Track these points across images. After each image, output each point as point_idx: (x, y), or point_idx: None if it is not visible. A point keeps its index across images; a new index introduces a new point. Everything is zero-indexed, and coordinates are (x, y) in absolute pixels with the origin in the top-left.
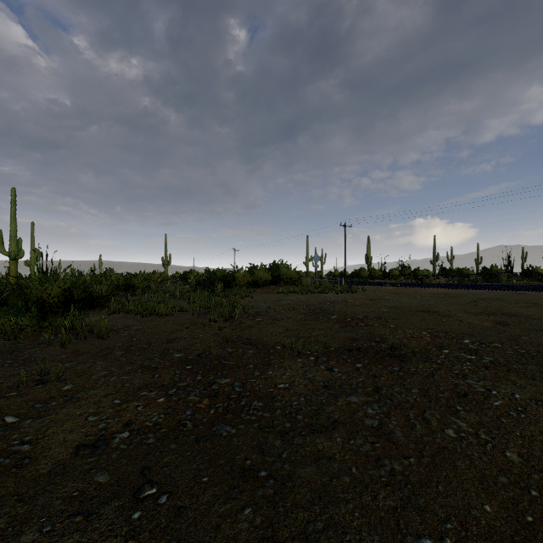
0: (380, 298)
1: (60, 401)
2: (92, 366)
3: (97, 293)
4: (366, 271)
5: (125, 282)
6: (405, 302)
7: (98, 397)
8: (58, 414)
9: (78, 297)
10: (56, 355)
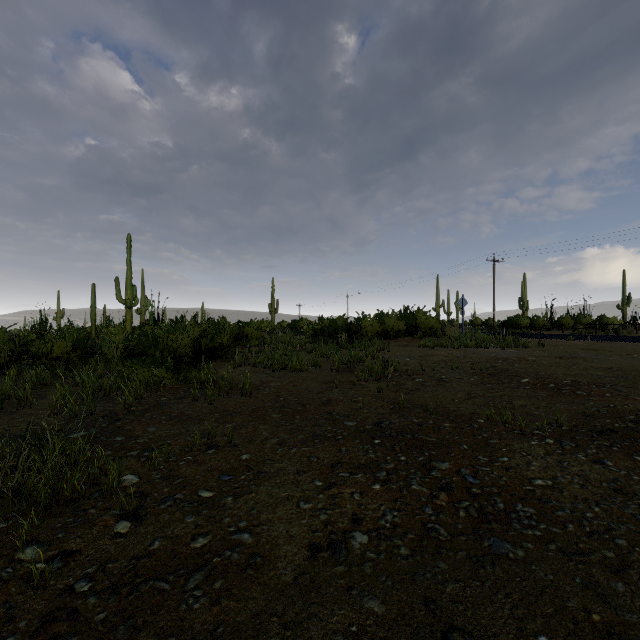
0: (574, 355)
1: (249, 475)
2: (256, 431)
3: (218, 344)
4: (526, 320)
5: (238, 332)
6: (620, 362)
7: (291, 474)
8: (258, 493)
9: (206, 347)
10: (208, 414)
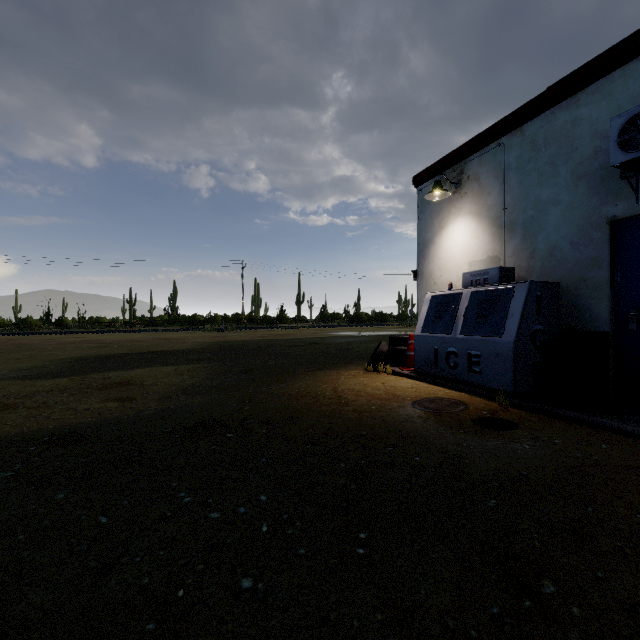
0: None
1: None
2: None
3: None
4: None
5: None
6: None
7: None
8: None
9: None
10: None
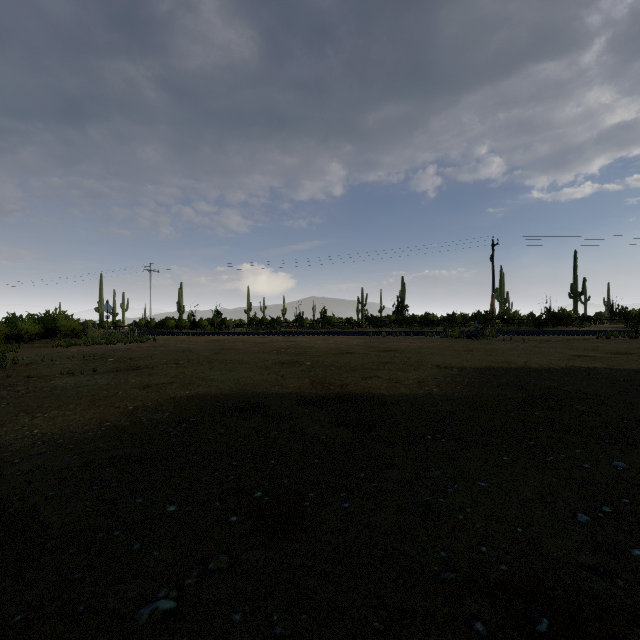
0: (164, 345)
1: None
2: None
3: None
4: (173, 321)
5: None
6: (179, 347)
7: None
8: None
9: None
10: None
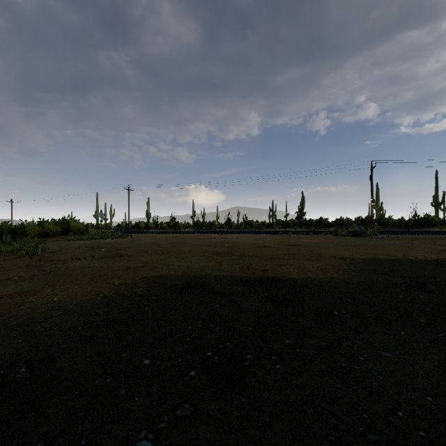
0: (137, 240)
1: None
2: None
3: None
4: (143, 224)
5: None
6: (148, 241)
7: None
8: None
9: None
10: None
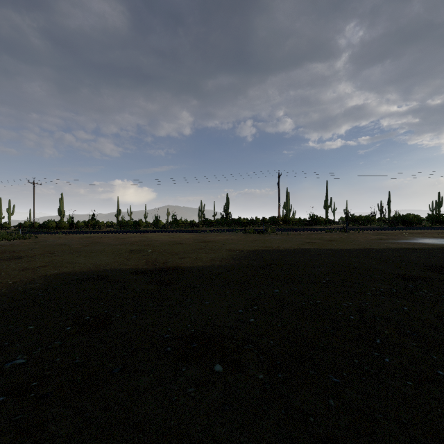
0: (43, 241)
1: None
2: None
3: None
4: (54, 223)
5: None
6: (57, 242)
7: None
8: None
9: None
10: None
